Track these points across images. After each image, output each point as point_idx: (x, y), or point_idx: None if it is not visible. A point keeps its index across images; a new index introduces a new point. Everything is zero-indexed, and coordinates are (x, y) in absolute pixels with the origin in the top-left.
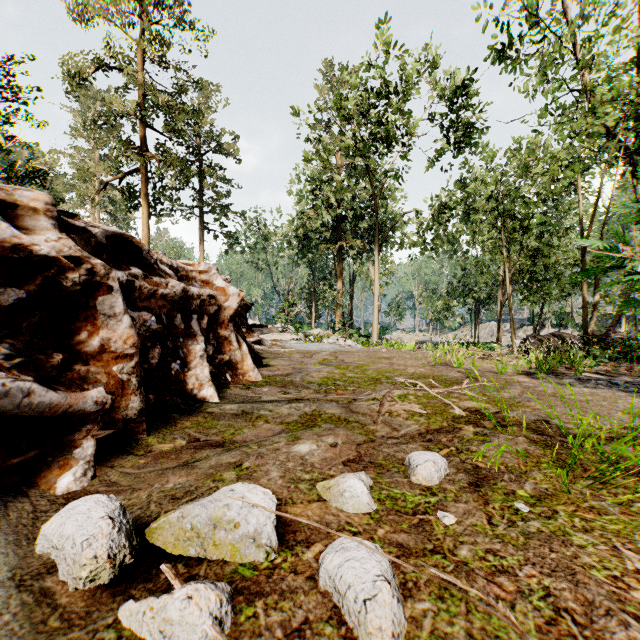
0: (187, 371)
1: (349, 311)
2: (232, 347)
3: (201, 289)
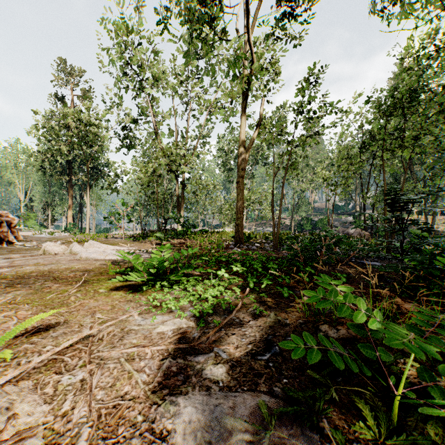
0: (9, 237)
1: (78, 218)
2: (16, 233)
3: (7, 218)
